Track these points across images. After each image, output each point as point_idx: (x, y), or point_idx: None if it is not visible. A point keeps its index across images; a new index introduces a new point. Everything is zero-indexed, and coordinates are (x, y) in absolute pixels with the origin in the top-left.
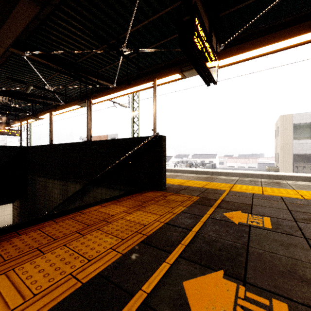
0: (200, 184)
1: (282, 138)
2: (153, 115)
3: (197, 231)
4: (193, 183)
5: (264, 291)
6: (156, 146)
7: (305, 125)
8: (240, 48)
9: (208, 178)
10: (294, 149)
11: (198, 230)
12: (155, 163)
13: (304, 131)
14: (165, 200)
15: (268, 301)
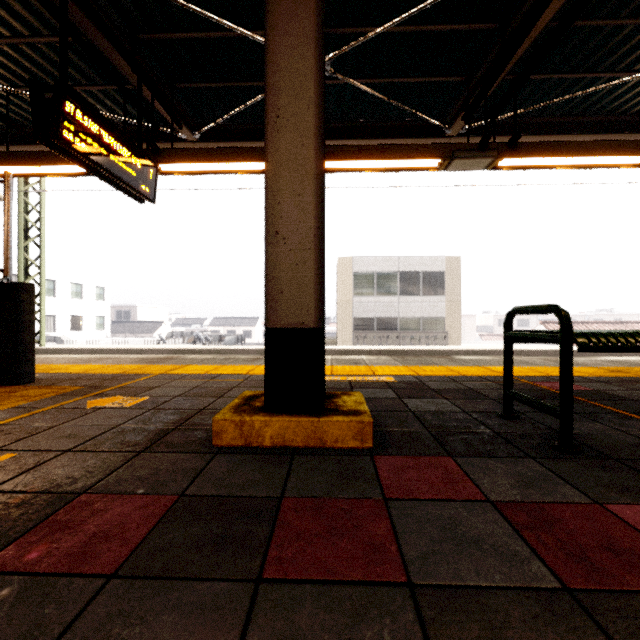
0: (124, 370)
1: (340, 293)
2: (4, 243)
3: (4, 423)
4: (114, 369)
5: (9, 451)
6: (7, 301)
7: (367, 276)
8: (197, 154)
9: (160, 359)
10: (355, 310)
11: (9, 422)
12: (5, 334)
13: (366, 284)
14: (3, 398)
15: (1, 455)
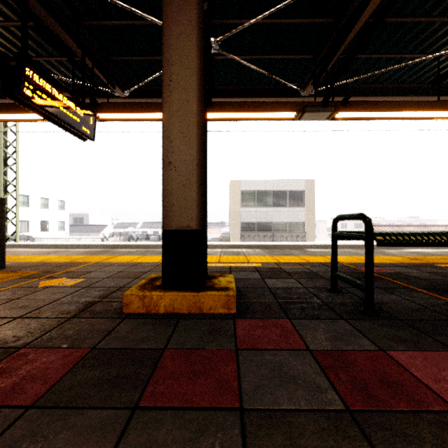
0: (72, 259)
1: (232, 205)
2: None
3: None
4: (65, 258)
5: None
6: None
7: (250, 193)
8: (125, 107)
9: (99, 252)
10: (242, 217)
11: None
12: None
13: (249, 199)
14: None
15: None
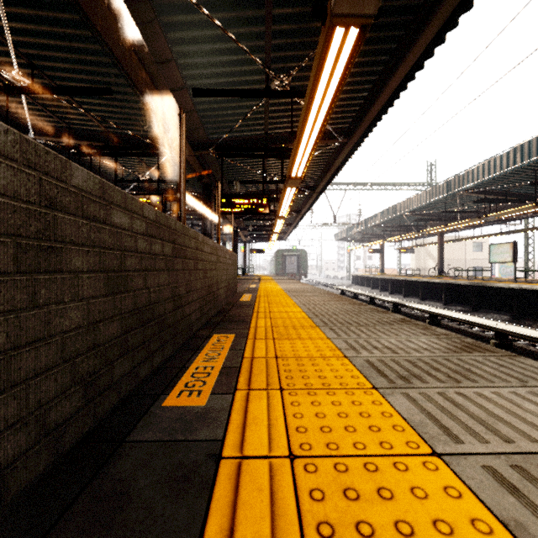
0: None
1: None
2: None
3: None
4: None
5: None
6: None
7: None
8: None
9: None
10: None
11: None
12: None
13: None
14: None
15: None
